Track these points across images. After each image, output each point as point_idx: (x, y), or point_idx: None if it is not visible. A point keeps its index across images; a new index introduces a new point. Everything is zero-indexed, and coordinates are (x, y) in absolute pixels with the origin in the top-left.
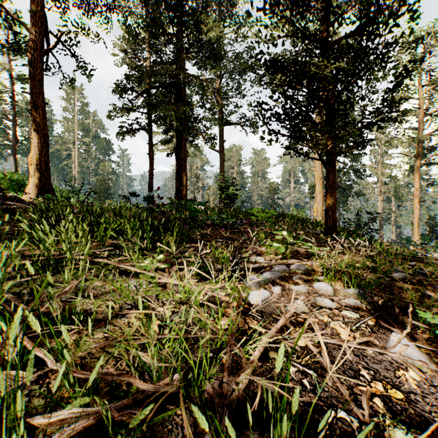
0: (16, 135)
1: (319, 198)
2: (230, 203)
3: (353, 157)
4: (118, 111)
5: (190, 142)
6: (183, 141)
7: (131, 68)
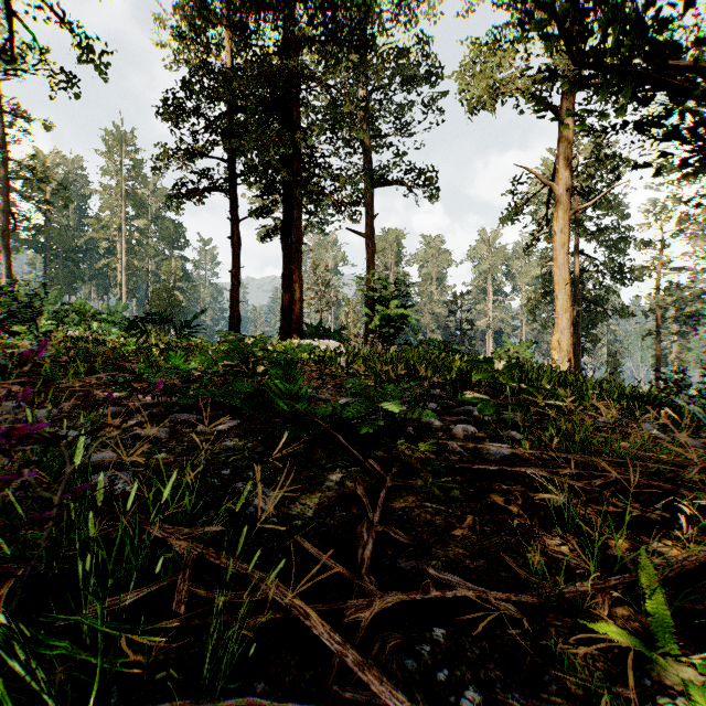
0: (8, 212)
1: (563, 322)
2: (392, 335)
3: (613, 245)
4: (171, 155)
5: (309, 212)
6: (294, 209)
7: (197, 71)
